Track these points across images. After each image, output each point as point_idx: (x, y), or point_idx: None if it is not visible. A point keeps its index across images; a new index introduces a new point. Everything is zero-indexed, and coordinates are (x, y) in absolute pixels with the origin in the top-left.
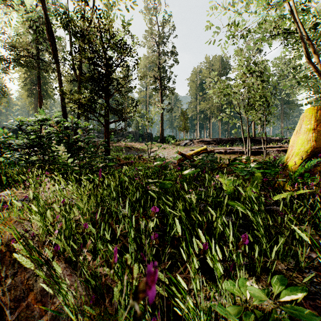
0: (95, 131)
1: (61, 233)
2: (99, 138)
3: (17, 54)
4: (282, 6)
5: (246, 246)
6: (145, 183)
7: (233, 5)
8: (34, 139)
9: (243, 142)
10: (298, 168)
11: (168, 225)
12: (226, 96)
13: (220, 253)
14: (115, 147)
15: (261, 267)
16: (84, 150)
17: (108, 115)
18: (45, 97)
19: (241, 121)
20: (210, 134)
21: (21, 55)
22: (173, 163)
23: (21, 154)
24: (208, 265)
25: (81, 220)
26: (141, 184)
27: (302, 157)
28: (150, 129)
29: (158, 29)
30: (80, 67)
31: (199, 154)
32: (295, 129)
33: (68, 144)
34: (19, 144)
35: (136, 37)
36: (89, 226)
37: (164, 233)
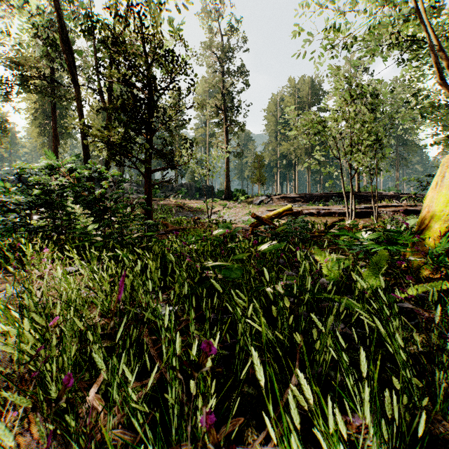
0: (133, 183)
1: (52, 361)
2: (139, 194)
3: (23, 74)
4: (401, 2)
5: (395, 409)
6: (200, 268)
7: (330, 2)
8: (41, 195)
9: (343, 198)
10: (439, 240)
11: (239, 342)
12: (320, 132)
13: (343, 423)
14: (161, 206)
15: (407, 427)
16: (111, 212)
17: (149, 160)
18: (63, 136)
19: (341, 168)
20: (296, 187)
21: (28, 76)
22: (244, 229)
23: (20, 218)
24: (311, 420)
25: (88, 337)
26: (195, 267)
27: (446, 223)
28: (210, 180)
29: (222, 40)
30: (109, 91)
31: (281, 216)
32: (433, 179)
33: (87, 202)
34: (16, 202)
35: (191, 49)
36: (96, 354)
37: (232, 353)
